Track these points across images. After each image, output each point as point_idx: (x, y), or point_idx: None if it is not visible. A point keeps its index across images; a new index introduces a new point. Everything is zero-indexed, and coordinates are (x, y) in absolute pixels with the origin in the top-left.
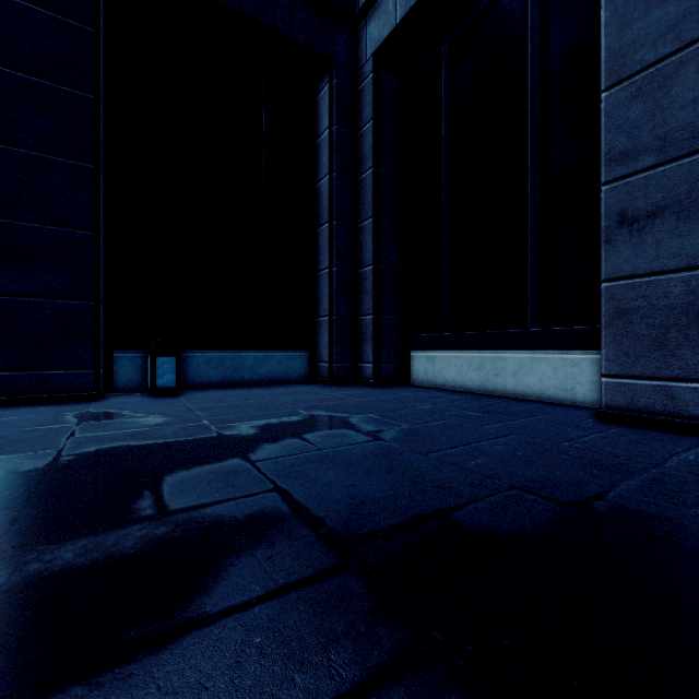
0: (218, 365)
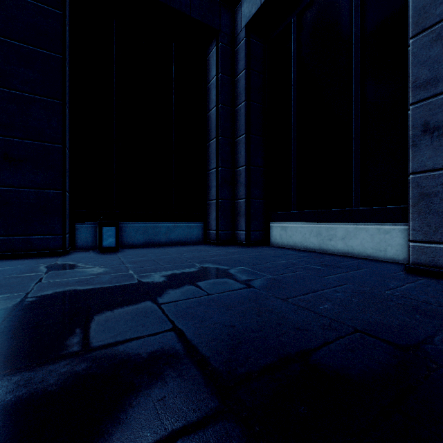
0: (144, 232)
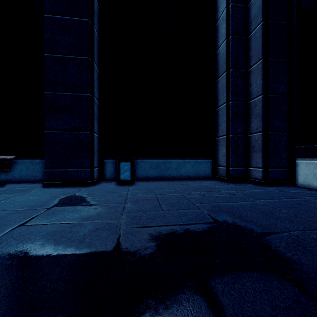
0: (156, 167)
